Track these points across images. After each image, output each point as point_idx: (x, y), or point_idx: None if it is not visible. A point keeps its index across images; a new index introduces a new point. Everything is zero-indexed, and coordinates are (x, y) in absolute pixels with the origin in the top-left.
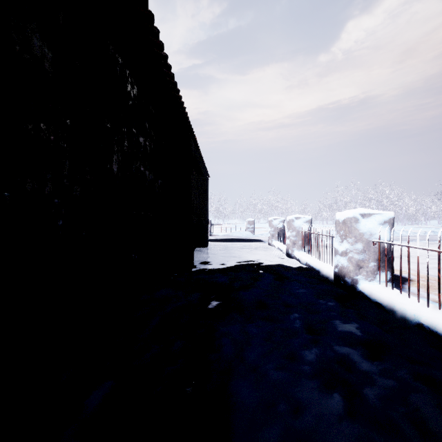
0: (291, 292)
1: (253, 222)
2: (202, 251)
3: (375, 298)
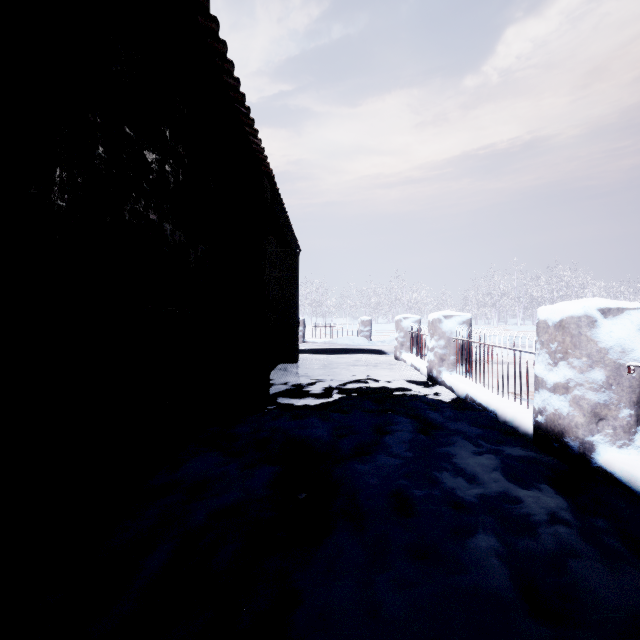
0: (455, 466)
1: (369, 323)
2: (287, 369)
3: None
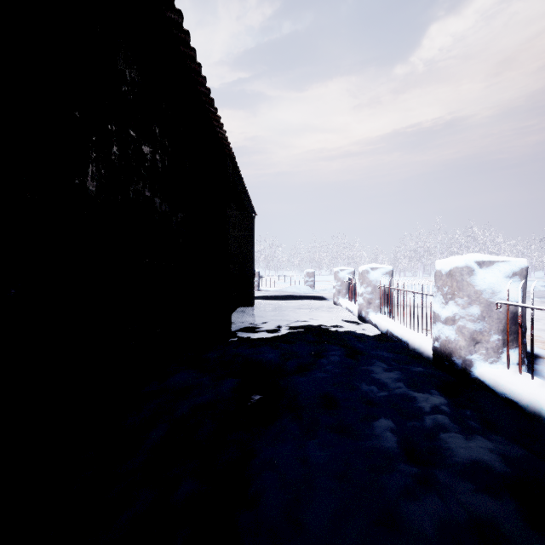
0: (371, 378)
1: (313, 274)
2: (245, 312)
3: (504, 391)
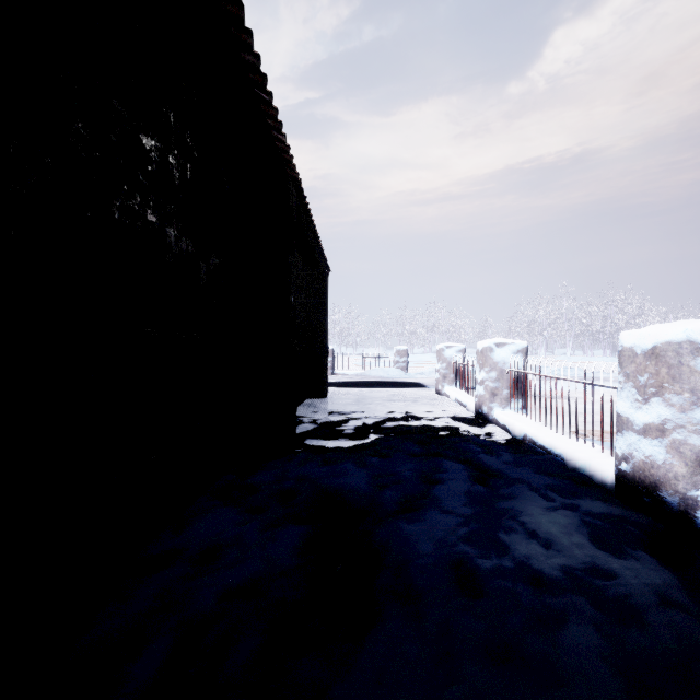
0: (525, 527)
1: (405, 353)
2: (315, 405)
3: None
